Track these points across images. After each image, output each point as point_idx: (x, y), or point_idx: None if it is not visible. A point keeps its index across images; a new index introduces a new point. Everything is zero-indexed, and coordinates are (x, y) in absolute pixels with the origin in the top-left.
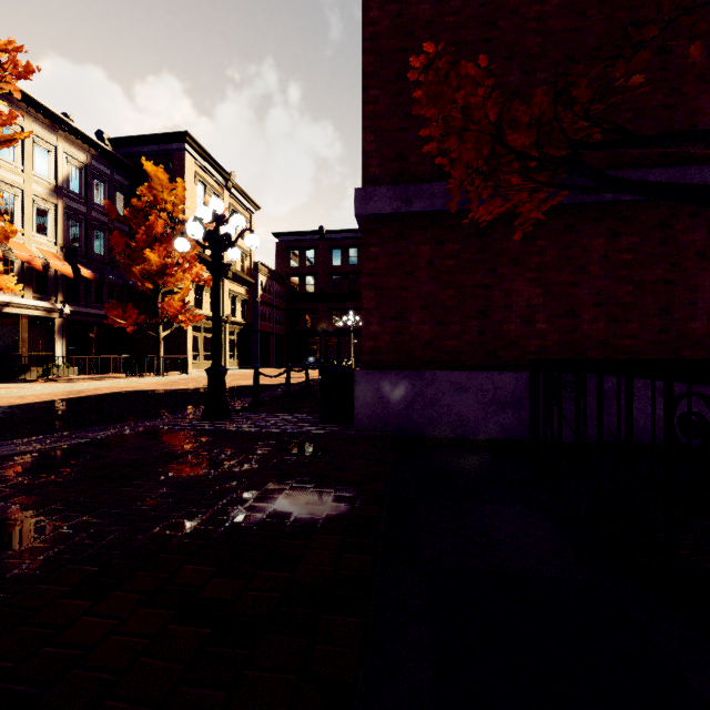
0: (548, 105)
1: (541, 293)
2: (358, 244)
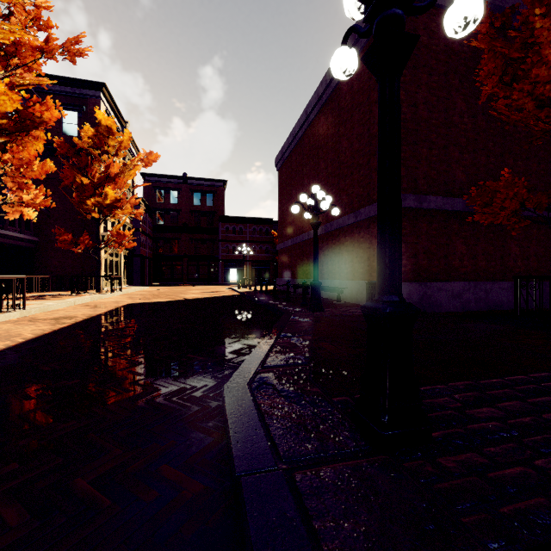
0: (544, 200)
1: (465, 248)
2: (215, 191)
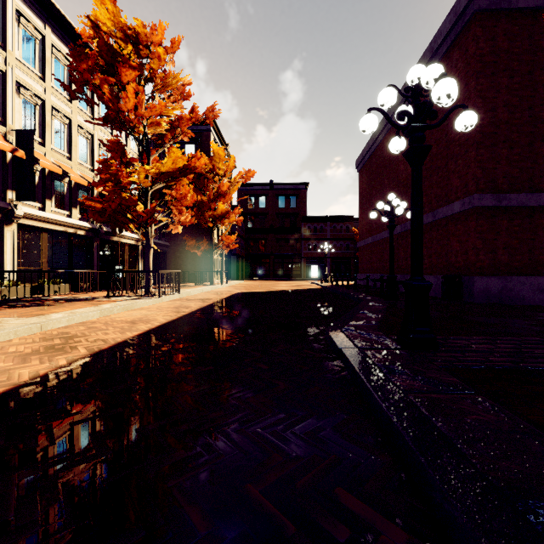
0: None
1: None
2: (297, 193)
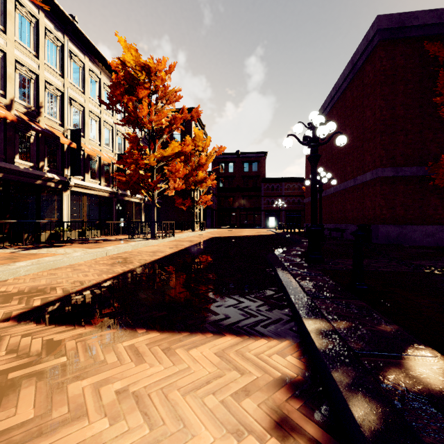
0: None
1: (439, 201)
2: (258, 160)
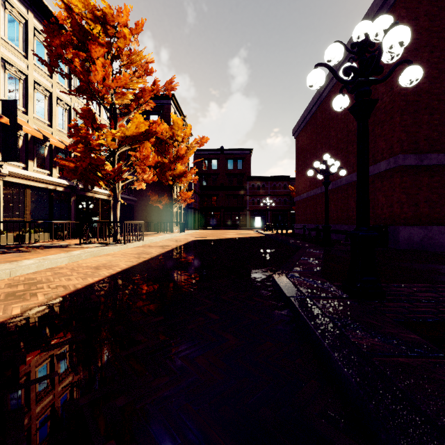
0: None
1: None
2: (243, 157)
